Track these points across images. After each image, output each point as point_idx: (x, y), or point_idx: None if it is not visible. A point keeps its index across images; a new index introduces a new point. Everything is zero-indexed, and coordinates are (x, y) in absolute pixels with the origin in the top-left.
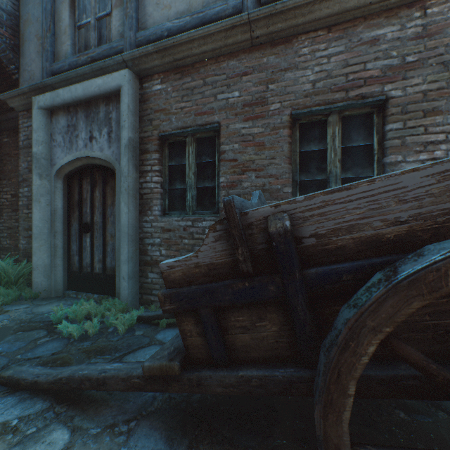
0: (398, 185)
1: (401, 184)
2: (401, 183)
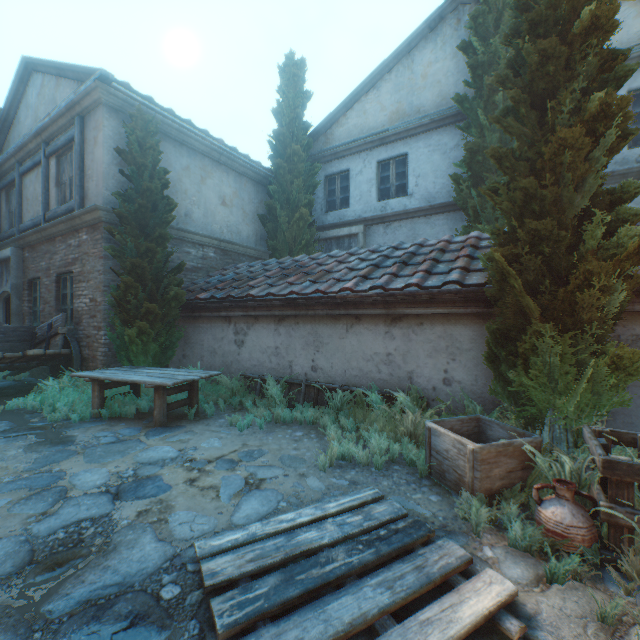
0: None
1: None
2: None
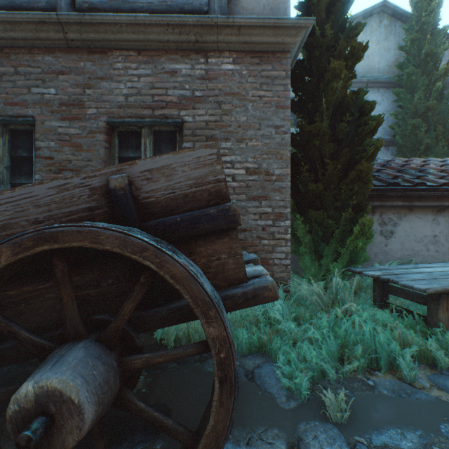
0: (33, 193)
1: (35, 193)
2: (35, 192)
